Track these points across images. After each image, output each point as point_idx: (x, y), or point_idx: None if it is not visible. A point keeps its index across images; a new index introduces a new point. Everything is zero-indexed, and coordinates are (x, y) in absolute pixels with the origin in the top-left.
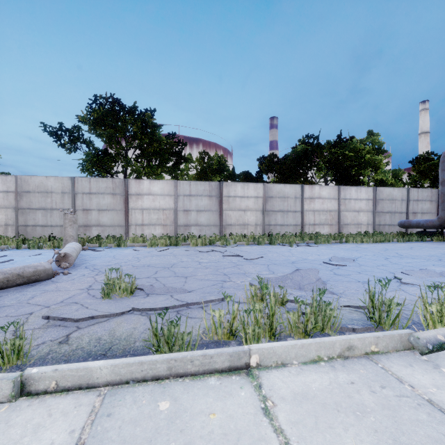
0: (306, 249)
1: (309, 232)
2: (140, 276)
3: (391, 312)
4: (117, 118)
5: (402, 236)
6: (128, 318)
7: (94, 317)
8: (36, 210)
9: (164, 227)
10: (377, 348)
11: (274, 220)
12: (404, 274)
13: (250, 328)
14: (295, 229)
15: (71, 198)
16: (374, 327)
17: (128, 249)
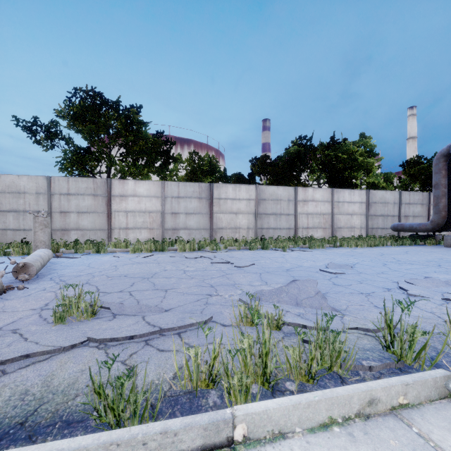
0: (300, 255)
1: (302, 236)
2: (111, 290)
3: (414, 342)
4: (99, 113)
5: (395, 239)
6: (78, 354)
7: (29, 355)
8: (6, 212)
9: (150, 230)
10: (407, 399)
11: (267, 223)
12: (408, 283)
13: (235, 377)
14: (288, 232)
15: (47, 199)
16: (395, 362)
17: (108, 255)
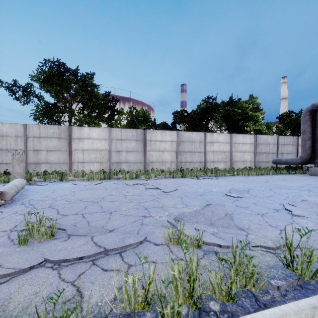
0: (209, 182)
1: (209, 167)
2: (69, 212)
3: (311, 263)
4: (63, 78)
5: (275, 170)
6: (35, 275)
7: None
8: None
9: (101, 163)
10: None
11: (185, 158)
12: (291, 205)
13: (168, 306)
14: (200, 165)
15: (24, 141)
16: (297, 281)
17: (69, 183)
